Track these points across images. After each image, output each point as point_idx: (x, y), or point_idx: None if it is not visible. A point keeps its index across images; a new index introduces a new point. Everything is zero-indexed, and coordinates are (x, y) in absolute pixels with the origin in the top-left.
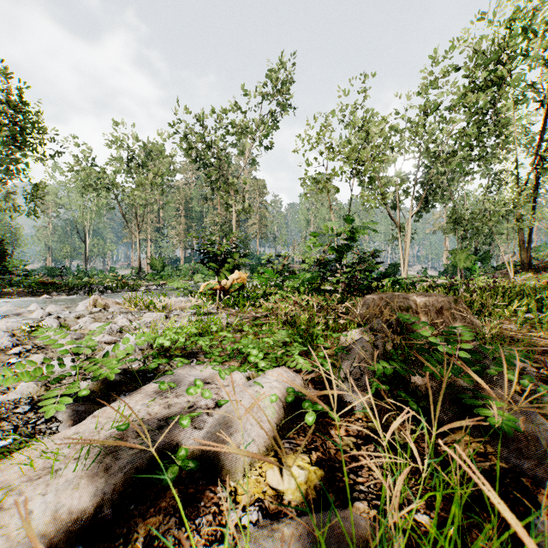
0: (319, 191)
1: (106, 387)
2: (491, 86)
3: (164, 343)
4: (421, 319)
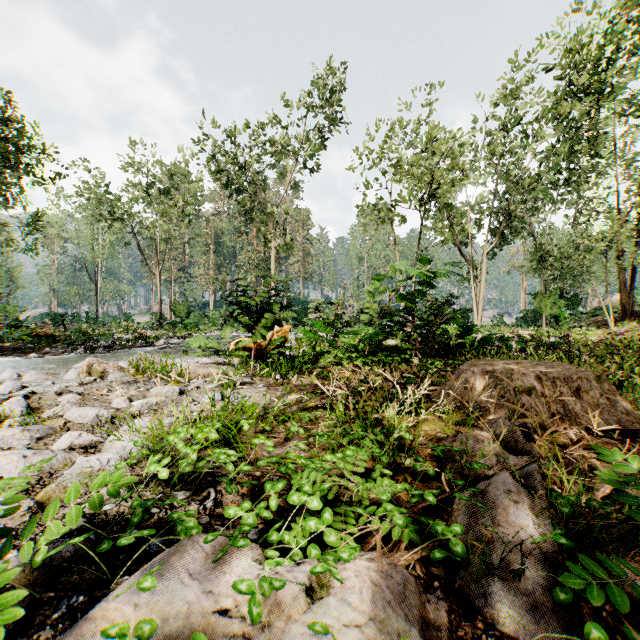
0: (380, 222)
1: (40, 577)
2: (585, 95)
3: (159, 473)
4: (551, 407)
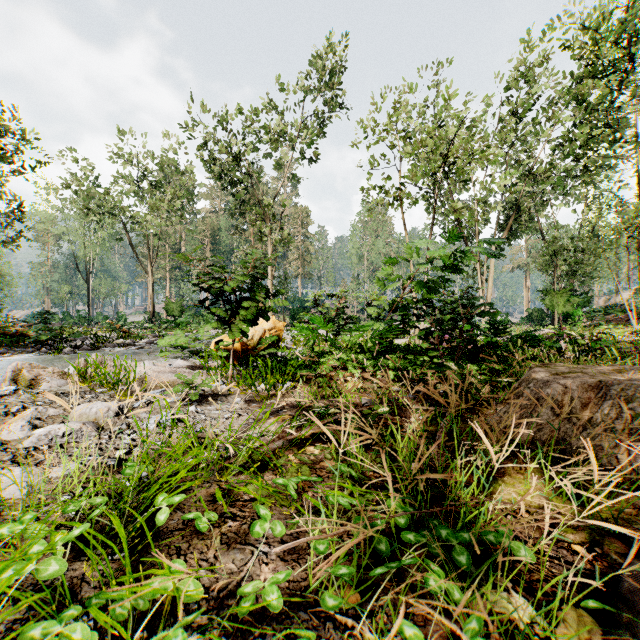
0: (388, 203)
1: None
2: (603, 77)
3: None
4: None
